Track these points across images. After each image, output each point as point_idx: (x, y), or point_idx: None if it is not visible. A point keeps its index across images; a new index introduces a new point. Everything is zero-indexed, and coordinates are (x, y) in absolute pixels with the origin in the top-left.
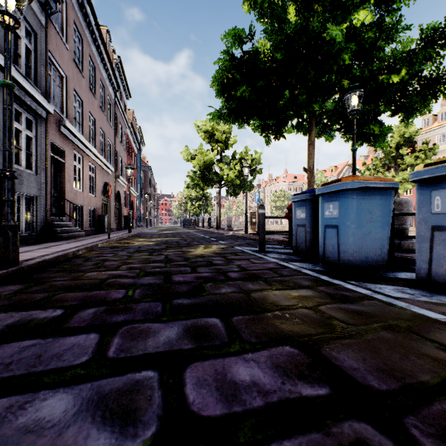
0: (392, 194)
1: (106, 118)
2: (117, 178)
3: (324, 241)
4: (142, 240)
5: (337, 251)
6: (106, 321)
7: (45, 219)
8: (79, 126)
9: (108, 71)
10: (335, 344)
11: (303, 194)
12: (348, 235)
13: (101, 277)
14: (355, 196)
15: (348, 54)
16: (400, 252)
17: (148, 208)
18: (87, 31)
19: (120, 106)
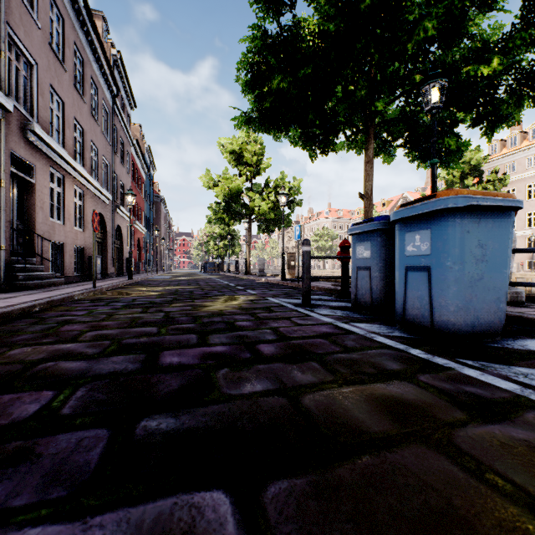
0: (513, 219)
1: (101, 130)
2: (116, 208)
3: (405, 291)
4: (143, 289)
5: (429, 307)
6: None
7: (0, 261)
8: (58, 136)
9: (103, 68)
10: None
11: (367, 223)
12: (448, 283)
13: (33, 356)
14: (459, 219)
15: (432, 22)
16: None
17: (160, 248)
18: (71, 9)
19: (121, 117)
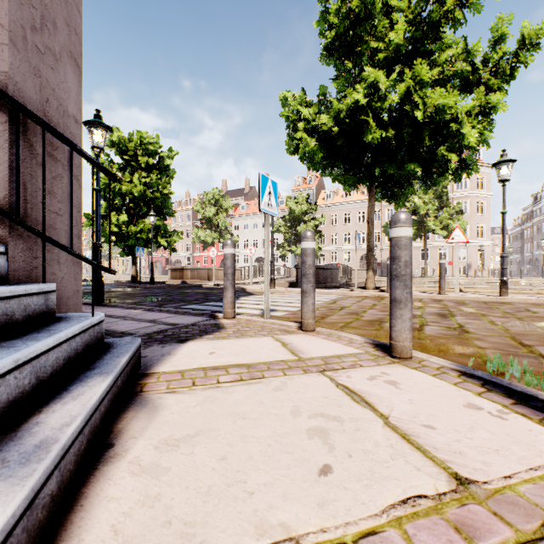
0: None
1: None
2: None
3: None
4: None
5: None
6: None
7: None
8: None
9: None
10: None
11: None
12: None
13: None
14: None
15: None
16: None
17: None
18: None
19: None
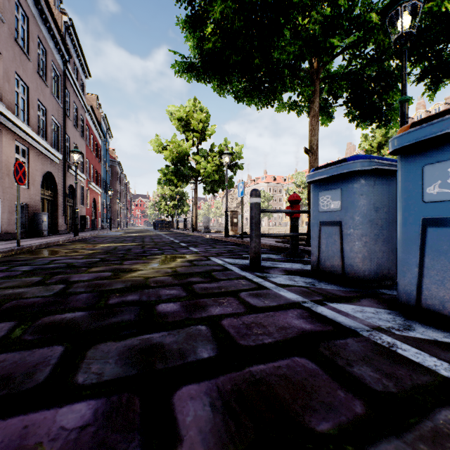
0: None
1: (50, 91)
2: (69, 168)
3: (421, 258)
4: (80, 246)
5: None
6: None
7: None
8: None
9: (51, 31)
10: None
11: (338, 164)
12: None
13: None
14: None
15: None
16: None
17: (116, 207)
18: None
19: (73, 83)
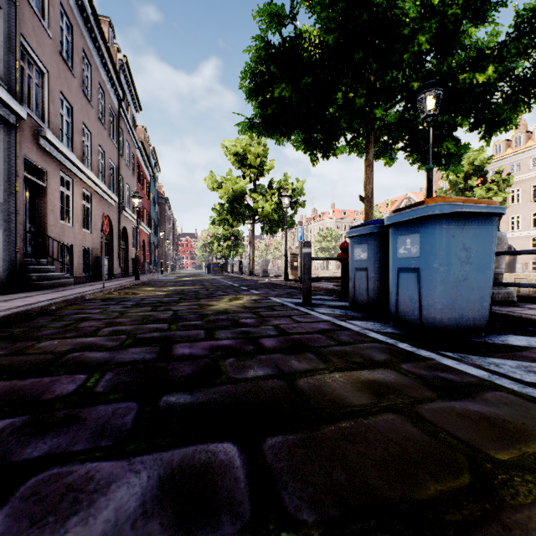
0: (496, 224)
1: (108, 134)
2: (122, 210)
3: (397, 291)
4: (150, 289)
5: (418, 305)
6: (8, 458)
7: (15, 262)
8: (67, 140)
9: (109, 73)
10: (488, 524)
11: (364, 227)
12: (435, 283)
13: (61, 348)
14: (445, 225)
15: (426, 36)
16: (493, 305)
17: (164, 249)
18: (79, 17)
19: (126, 120)
